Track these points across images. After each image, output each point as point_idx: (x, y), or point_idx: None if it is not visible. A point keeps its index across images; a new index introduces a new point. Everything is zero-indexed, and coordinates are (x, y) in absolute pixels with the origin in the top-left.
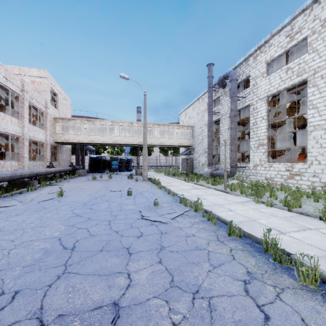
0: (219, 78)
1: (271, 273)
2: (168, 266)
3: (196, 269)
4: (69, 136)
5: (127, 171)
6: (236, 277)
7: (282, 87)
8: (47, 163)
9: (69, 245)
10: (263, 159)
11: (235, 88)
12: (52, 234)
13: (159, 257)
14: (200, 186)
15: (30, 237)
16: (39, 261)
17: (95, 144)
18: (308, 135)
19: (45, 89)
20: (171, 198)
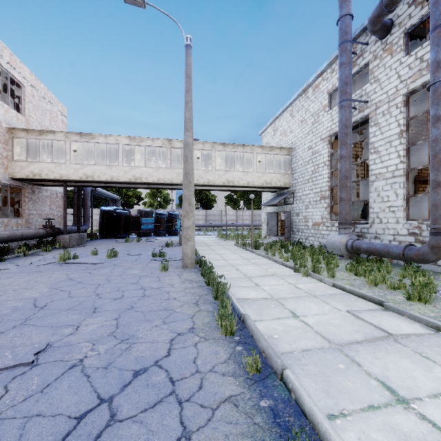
0: None
1: None
2: None
3: None
4: (40, 166)
5: (169, 236)
6: None
7: None
8: None
9: None
10: None
11: None
12: None
13: None
14: (368, 303)
15: None
16: None
17: (102, 185)
18: None
19: None
20: None
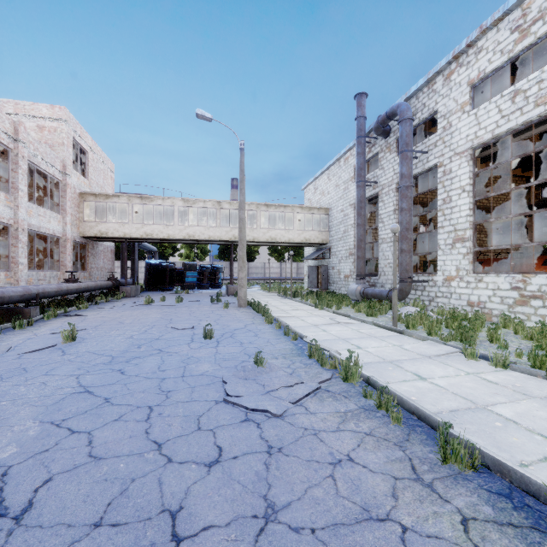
0: (378, 119)
1: None
2: None
3: None
4: (106, 225)
5: (213, 289)
6: None
7: (504, 129)
8: (65, 275)
9: (18, 498)
10: (464, 266)
11: (409, 135)
12: None
13: None
14: (345, 317)
15: None
16: None
17: (155, 241)
18: None
19: (63, 141)
20: (291, 345)
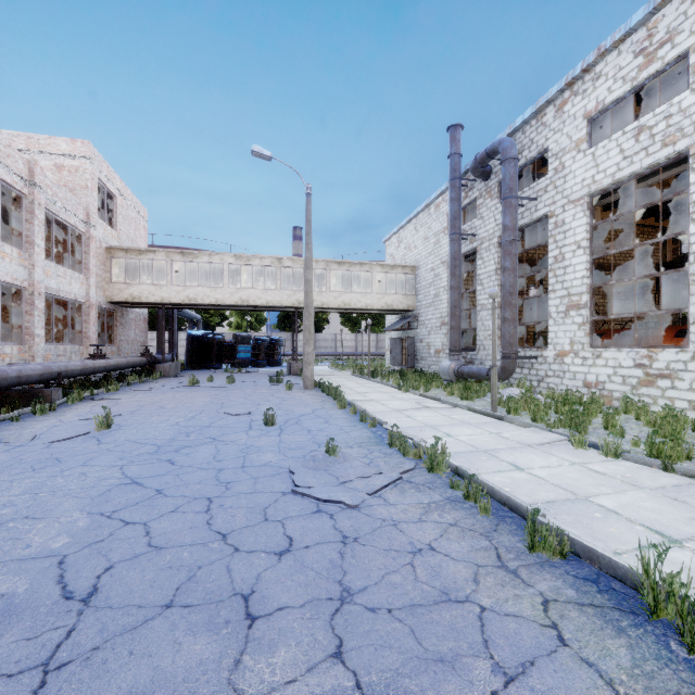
0: (475, 157)
1: None
2: (363, 674)
3: (451, 686)
4: (140, 288)
5: (271, 367)
6: None
7: (627, 173)
8: (90, 349)
9: (82, 583)
10: (579, 339)
11: (513, 178)
12: (48, 544)
13: (335, 633)
14: (434, 401)
15: None
16: None
17: (199, 307)
18: (692, 282)
19: (86, 183)
20: (368, 433)
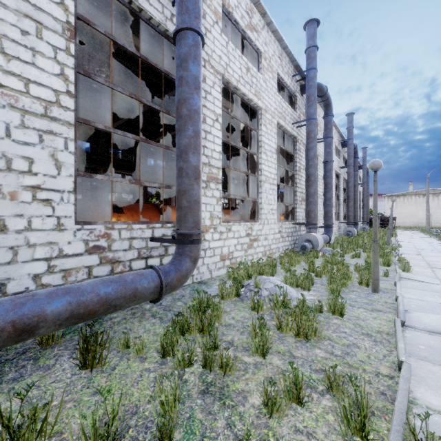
0: None
1: None
2: None
3: None
4: None
5: None
6: None
7: (243, 91)
8: None
9: None
10: (218, 213)
11: None
12: None
13: None
14: (411, 334)
15: None
16: None
17: None
18: (263, 185)
19: None
20: None
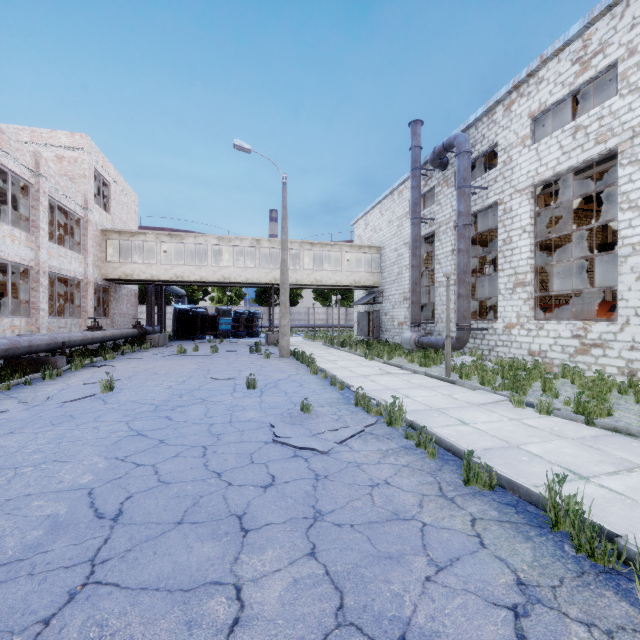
0: (434, 150)
1: (574, 587)
2: (331, 566)
3: (396, 573)
4: (132, 267)
5: (250, 338)
6: (493, 598)
7: (565, 167)
8: (87, 322)
9: (109, 507)
10: (525, 313)
11: (467, 169)
12: (77, 480)
13: (310, 540)
14: (396, 368)
15: (27, 488)
16: (35, 551)
17: (185, 284)
18: (621, 264)
19: (84, 172)
20: (337, 394)
